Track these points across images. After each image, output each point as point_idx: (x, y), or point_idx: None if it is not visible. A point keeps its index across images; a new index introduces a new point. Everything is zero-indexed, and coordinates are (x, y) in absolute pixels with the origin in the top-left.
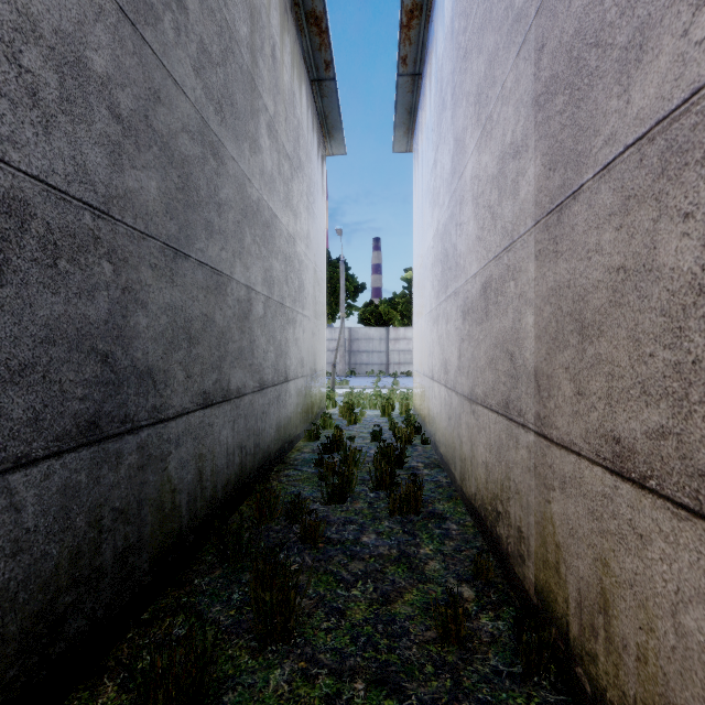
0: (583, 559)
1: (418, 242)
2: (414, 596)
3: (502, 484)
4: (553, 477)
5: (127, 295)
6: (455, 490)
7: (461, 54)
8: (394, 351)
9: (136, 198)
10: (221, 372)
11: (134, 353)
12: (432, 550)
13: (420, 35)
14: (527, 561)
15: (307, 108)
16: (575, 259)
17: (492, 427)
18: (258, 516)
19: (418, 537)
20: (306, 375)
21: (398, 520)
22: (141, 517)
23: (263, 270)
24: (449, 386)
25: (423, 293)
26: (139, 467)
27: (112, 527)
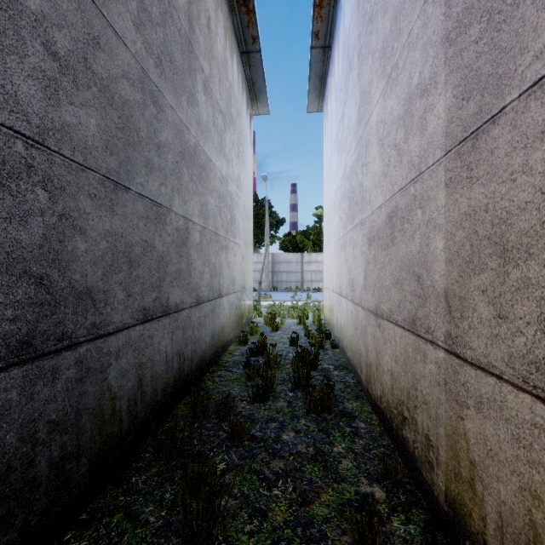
0: (505, 483)
1: (327, 184)
2: (330, 496)
3: (409, 392)
4: (467, 395)
5: (64, 222)
6: (361, 390)
7: (366, 19)
8: (308, 272)
9: (73, 132)
10: (161, 291)
11: (72, 275)
12: (344, 448)
13: (330, 13)
14: (435, 468)
15: (238, 74)
16: (495, 182)
17: (398, 341)
18: (192, 415)
19: (331, 435)
20: (237, 291)
21: (313, 418)
22: (79, 425)
23: (200, 204)
24: (356, 301)
25: (332, 225)
26: (77, 380)
27: (48, 438)
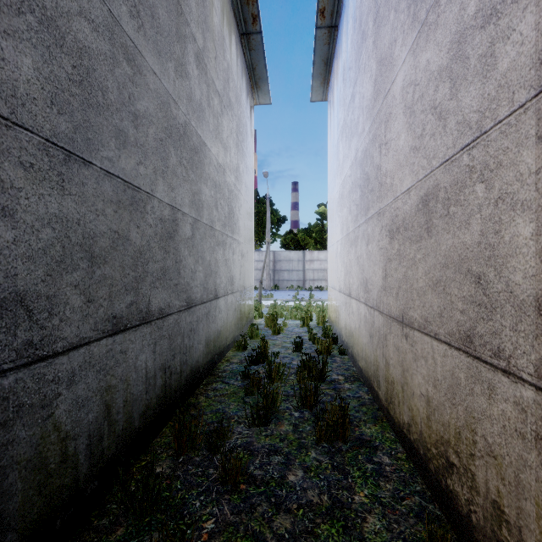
0: None
1: (333, 176)
2: None
3: (459, 432)
4: None
5: None
6: (379, 409)
7: None
8: (310, 270)
9: None
10: (139, 294)
11: None
12: (367, 496)
13: None
14: None
15: (237, 57)
16: None
17: (439, 360)
18: (176, 447)
19: (349, 475)
20: (236, 291)
21: (325, 449)
22: (2, 489)
23: (191, 193)
24: (371, 304)
25: (339, 219)
26: None
27: None
